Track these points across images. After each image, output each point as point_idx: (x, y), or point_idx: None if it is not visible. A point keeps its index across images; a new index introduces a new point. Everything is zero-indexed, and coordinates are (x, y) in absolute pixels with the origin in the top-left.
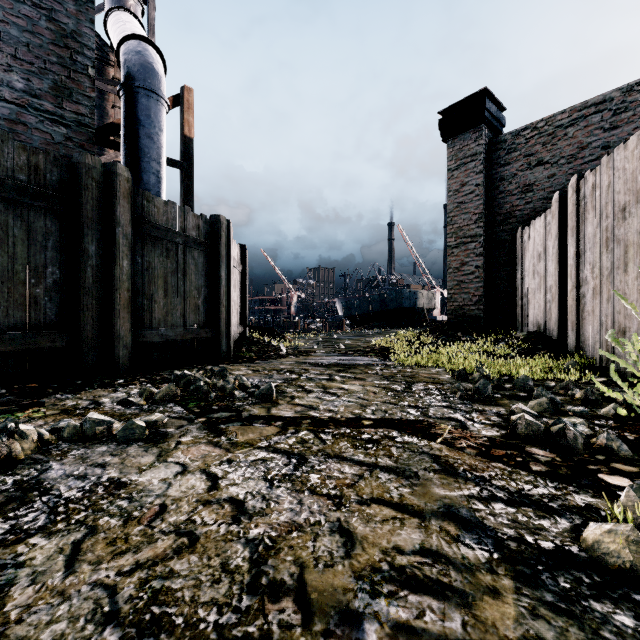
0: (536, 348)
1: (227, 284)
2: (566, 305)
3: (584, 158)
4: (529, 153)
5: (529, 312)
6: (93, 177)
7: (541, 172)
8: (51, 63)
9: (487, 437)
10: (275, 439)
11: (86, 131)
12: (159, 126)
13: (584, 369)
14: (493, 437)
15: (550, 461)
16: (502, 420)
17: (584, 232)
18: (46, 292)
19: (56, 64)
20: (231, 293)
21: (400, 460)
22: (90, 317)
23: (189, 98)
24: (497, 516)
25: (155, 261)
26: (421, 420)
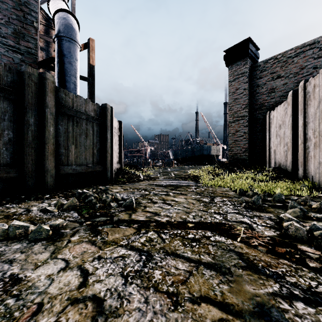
0: (280, 176)
1: (111, 141)
2: (296, 153)
3: (303, 74)
4: (273, 72)
5: (274, 157)
6: (32, 80)
7: (279, 82)
8: (12, 19)
9: (269, 237)
10: (132, 238)
11: (32, 57)
12: (75, 58)
13: (310, 189)
14: (273, 237)
15: (319, 258)
16: (274, 223)
17: (308, 112)
18: (4, 145)
19: (15, 19)
20: (113, 146)
21: (216, 257)
22: (30, 159)
23: (92, 44)
24: (303, 318)
25: (70, 128)
26: (224, 223)
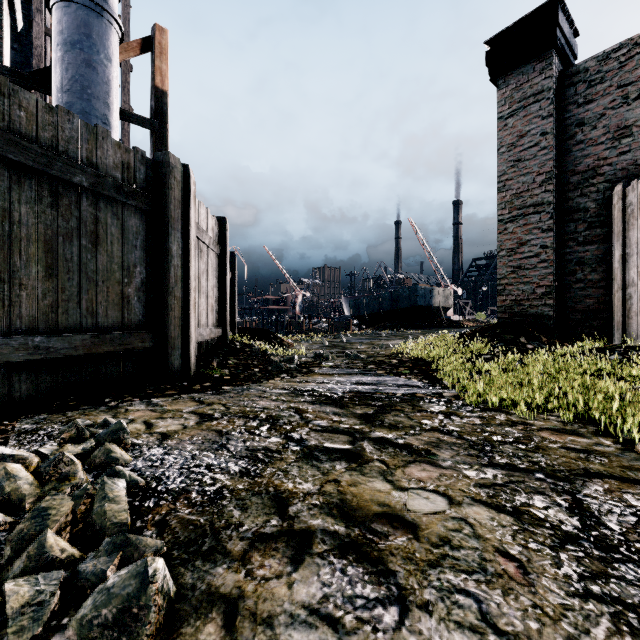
0: None
1: (183, 264)
2: None
3: None
4: (626, 82)
5: None
6: None
7: None
8: None
9: None
10: None
11: None
12: (105, 53)
13: None
14: None
15: None
16: None
17: None
18: None
19: None
20: (190, 278)
21: None
22: None
23: (162, 40)
24: None
25: (21, 210)
26: None
